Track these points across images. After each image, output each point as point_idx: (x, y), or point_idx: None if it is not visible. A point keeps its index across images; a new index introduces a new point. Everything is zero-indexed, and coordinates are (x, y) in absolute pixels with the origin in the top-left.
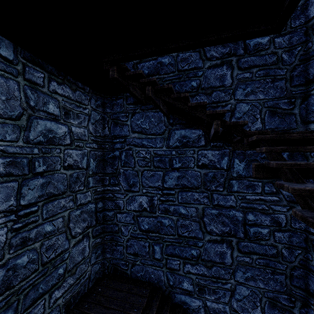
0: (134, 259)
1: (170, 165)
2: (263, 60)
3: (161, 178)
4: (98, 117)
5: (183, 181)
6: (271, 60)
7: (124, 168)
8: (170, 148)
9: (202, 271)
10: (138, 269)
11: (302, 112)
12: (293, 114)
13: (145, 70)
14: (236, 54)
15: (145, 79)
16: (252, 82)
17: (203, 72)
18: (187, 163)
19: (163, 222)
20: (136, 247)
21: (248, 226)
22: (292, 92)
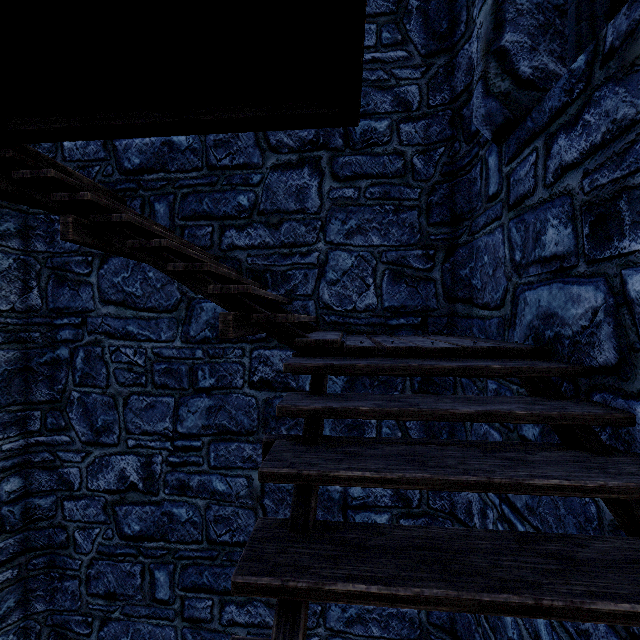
0: (107, 608)
1: (192, 381)
2: (380, 164)
3: (171, 413)
4: (8, 264)
5: (219, 418)
6: (394, 167)
7: (83, 389)
8: (192, 343)
9: (260, 617)
10: (117, 629)
11: (446, 278)
12: (432, 281)
13: (135, 157)
14: (329, 145)
15: (65, 195)
16: (360, 208)
17: (262, 177)
18: (228, 377)
19: (176, 515)
20: (112, 577)
21: (352, 511)
22: (430, 236)
